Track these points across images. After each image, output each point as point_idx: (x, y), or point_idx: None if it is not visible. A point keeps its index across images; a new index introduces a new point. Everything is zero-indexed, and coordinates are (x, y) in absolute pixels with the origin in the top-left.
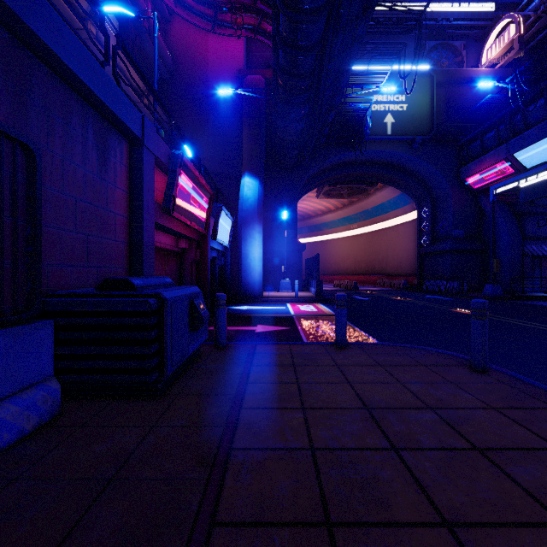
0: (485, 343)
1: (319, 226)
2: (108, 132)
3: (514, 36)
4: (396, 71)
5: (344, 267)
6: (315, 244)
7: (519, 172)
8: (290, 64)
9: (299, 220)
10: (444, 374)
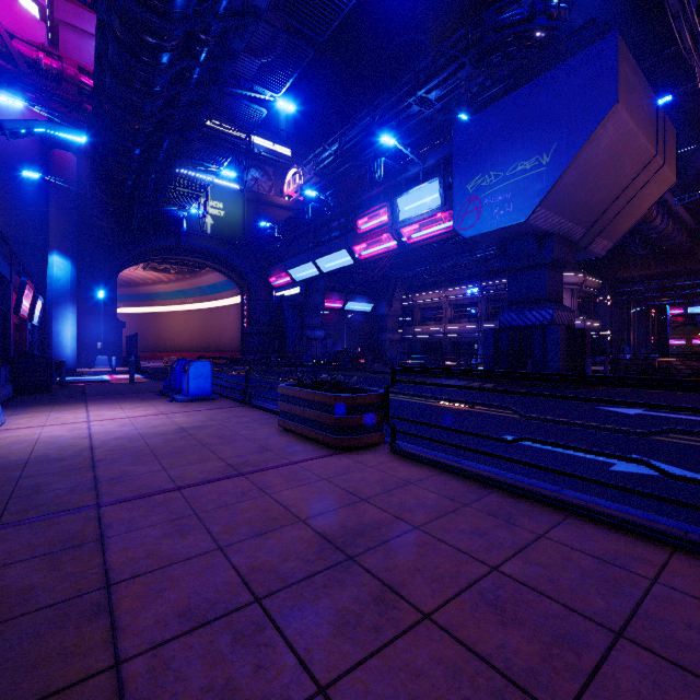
0: None
1: (150, 295)
2: None
3: (298, 184)
4: (215, 182)
5: (180, 343)
6: (146, 316)
7: (293, 282)
8: (106, 196)
9: (123, 285)
10: None
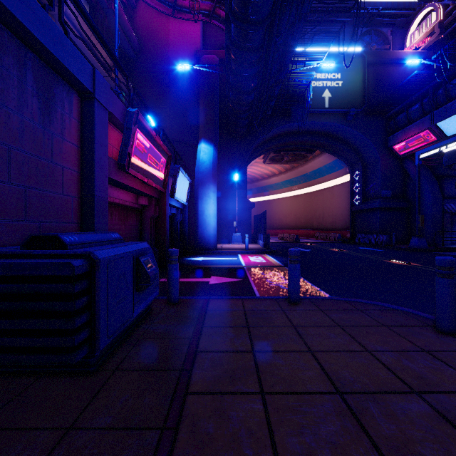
0: (453, 303)
1: (265, 187)
2: (53, 80)
3: (434, 22)
4: (332, 52)
5: (287, 222)
6: (262, 203)
7: (440, 139)
8: (241, 38)
9: (248, 182)
10: (412, 338)
